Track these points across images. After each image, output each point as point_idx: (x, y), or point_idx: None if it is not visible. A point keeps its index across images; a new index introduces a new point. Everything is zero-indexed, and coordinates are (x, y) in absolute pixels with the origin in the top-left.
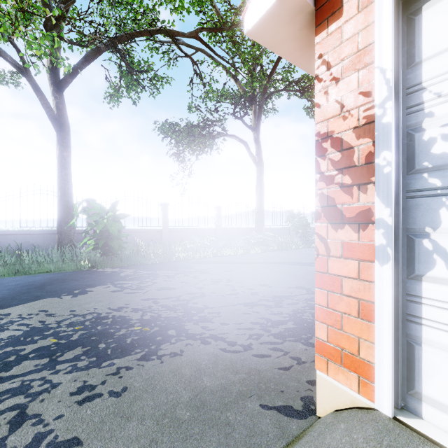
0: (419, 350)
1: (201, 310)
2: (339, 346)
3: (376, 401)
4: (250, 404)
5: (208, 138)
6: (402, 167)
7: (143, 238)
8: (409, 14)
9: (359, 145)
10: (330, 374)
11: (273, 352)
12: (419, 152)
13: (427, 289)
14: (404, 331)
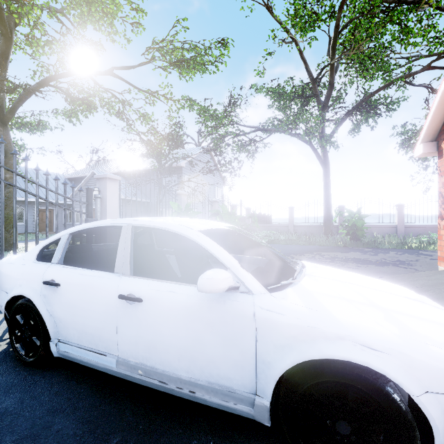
0: None
1: (410, 264)
2: (442, 256)
3: None
4: None
5: None
6: None
7: (379, 232)
8: None
9: None
10: (440, 265)
11: None
12: None
13: None
14: None
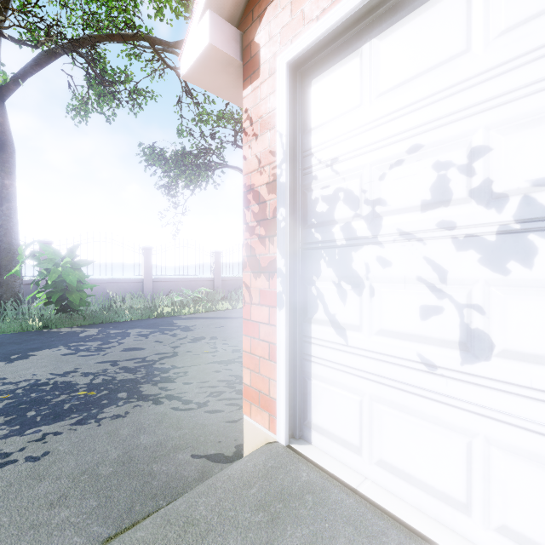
0: (310, 384)
1: (166, 370)
2: (257, 389)
3: (277, 433)
4: (182, 455)
5: (204, 169)
6: (301, 222)
7: (119, 290)
8: (305, 86)
9: (269, 200)
10: (252, 417)
11: (228, 407)
12: (310, 210)
13: (314, 330)
14: (302, 369)
